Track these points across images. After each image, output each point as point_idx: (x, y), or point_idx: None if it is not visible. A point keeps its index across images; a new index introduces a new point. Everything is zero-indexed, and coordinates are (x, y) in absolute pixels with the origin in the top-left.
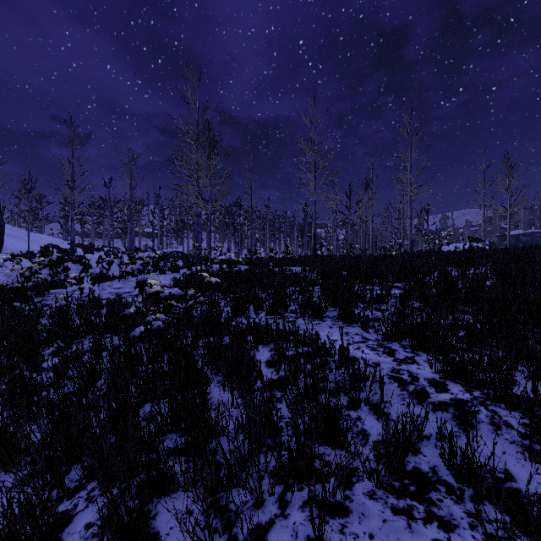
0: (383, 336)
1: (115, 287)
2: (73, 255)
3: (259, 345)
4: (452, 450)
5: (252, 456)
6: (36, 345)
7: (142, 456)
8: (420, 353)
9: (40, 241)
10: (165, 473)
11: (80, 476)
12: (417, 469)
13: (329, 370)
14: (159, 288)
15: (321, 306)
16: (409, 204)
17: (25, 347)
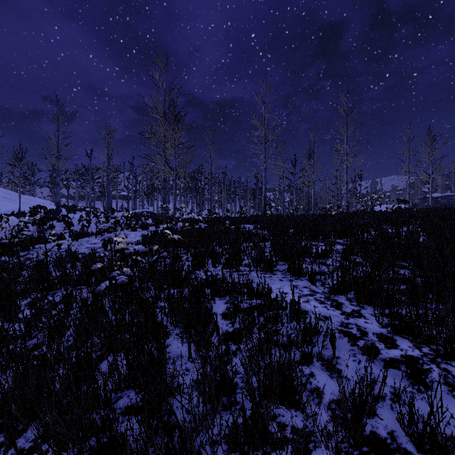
0: (330, 289)
1: (92, 243)
2: (59, 215)
3: (216, 297)
4: (413, 417)
5: (206, 419)
6: (13, 297)
7: (96, 418)
8: (365, 307)
9: (31, 202)
10: (116, 440)
11: (36, 435)
12: (374, 434)
13: (281, 324)
14: (124, 245)
15: (272, 260)
16: (345, 171)
17: (2, 299)
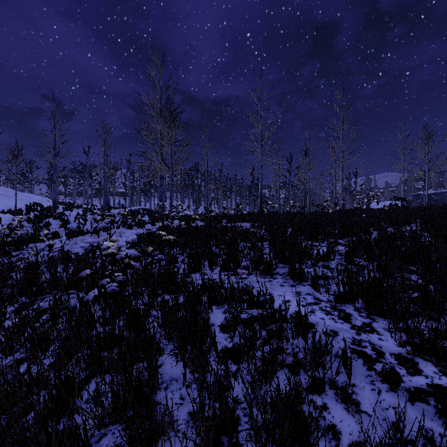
0: (336, 297)
1: (86, 242)
2: (55, 212)
3: (214, 305)
4: None
5: None
6: None
7: None
8: (377, 319)
9: (28, 199)
10: None
11: None
12: None
13: (286, 340)
14: (115, 250)
15: (272, 263)
16: (341, 169)
17: None
